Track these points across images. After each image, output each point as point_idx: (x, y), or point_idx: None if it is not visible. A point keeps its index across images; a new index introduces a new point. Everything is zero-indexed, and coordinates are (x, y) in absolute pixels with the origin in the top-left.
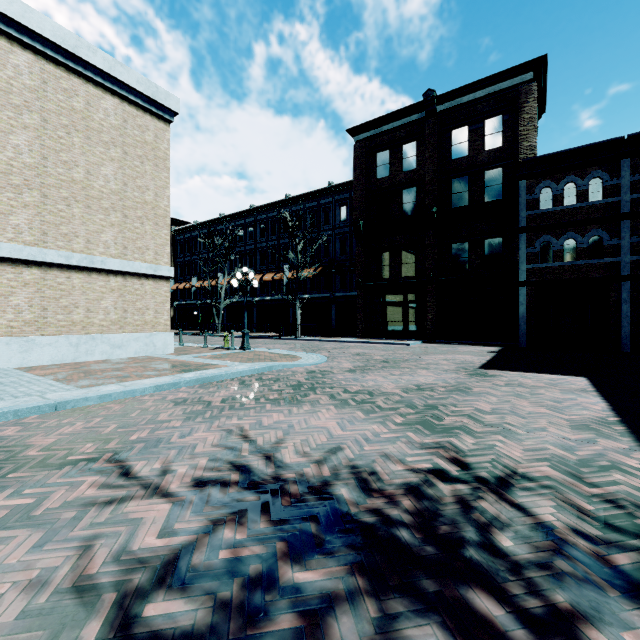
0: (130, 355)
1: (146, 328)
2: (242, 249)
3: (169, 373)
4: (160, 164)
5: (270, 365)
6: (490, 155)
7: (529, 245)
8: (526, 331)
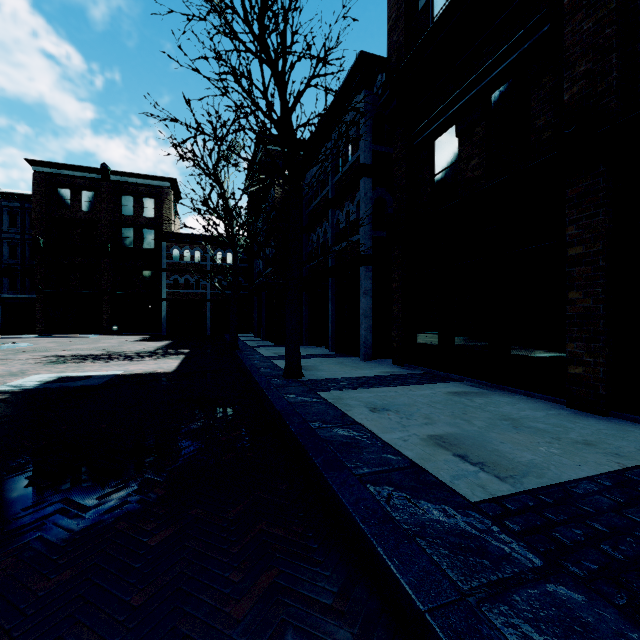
0: None
1: None
2: None
3: None
4: None
5: (0, 346)
6: (147, 220)
7: (168, 279)
8: (166, 326)
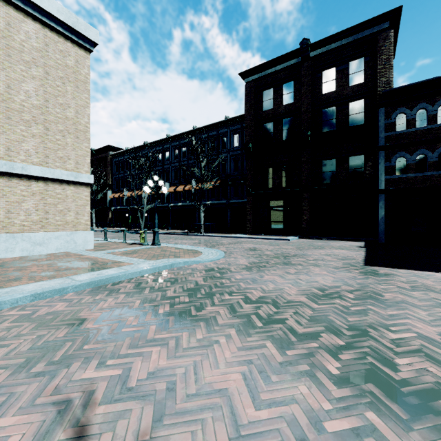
0: (51, 251)
1: (67, 227)
2: (161, 168)
3: (67, 273)
4: (81, 86)
5: (171, 263)
6: (353, 89)
7: (387, 160)
8: (384, 229)
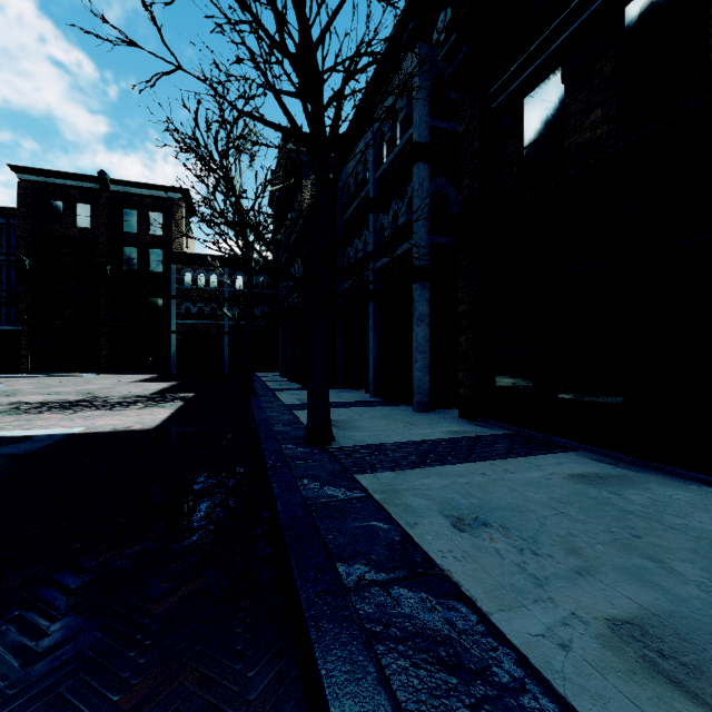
0: None
1: None
2: None
3: None
4: None
5: None
6: (154, 239)
7: (178, 307)
8: (177, 363)
